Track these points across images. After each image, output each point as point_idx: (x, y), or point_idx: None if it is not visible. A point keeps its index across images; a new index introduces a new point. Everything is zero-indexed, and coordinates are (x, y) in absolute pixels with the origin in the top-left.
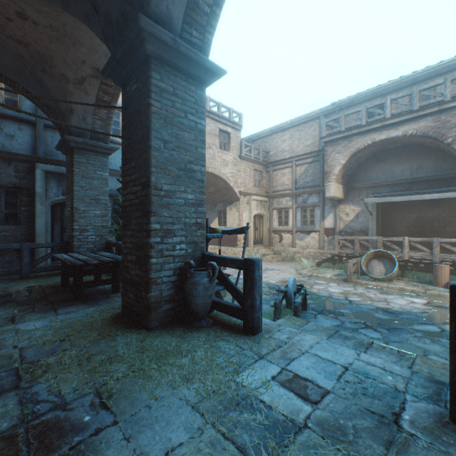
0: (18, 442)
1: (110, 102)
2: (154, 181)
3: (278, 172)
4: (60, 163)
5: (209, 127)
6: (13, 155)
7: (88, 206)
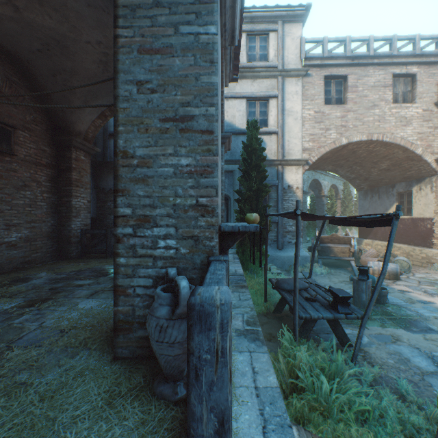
0: None
1: None
2: (122, 145)
3: None
4: None
5: (372, 79)
6: None
7: None
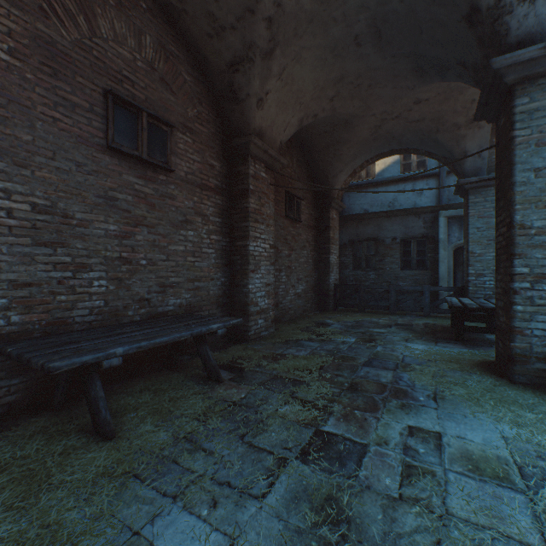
0: (386, 388)
1: None
2: (518, 220)
3: None
4: (461, 206)
5: None
6: (421, 209)
7: (484, 249)
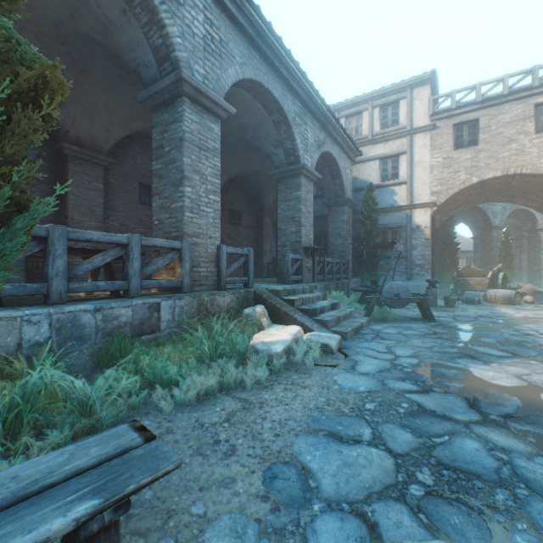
0: None
1: (337, 174)
2: (279, 226)
3: None
4: None
5: (508, 115)
6: (325, 216)
7: (335, 239)
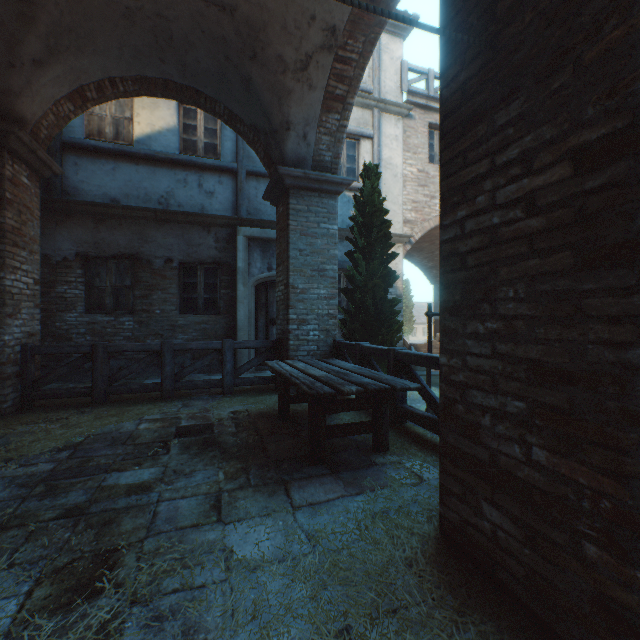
0: None
1: (345, 98)
2: None
3: None
4: (264, 224)
5: None
6: (213, 219)
7: (308, 283)
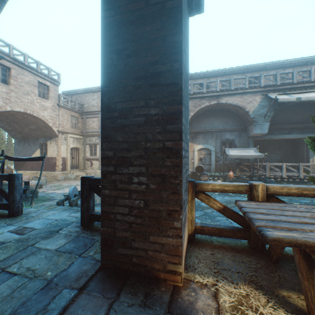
0: None
1: None
2: None
3: (90, 120)
4: None
5: (27, 78)
6: None
7: None
